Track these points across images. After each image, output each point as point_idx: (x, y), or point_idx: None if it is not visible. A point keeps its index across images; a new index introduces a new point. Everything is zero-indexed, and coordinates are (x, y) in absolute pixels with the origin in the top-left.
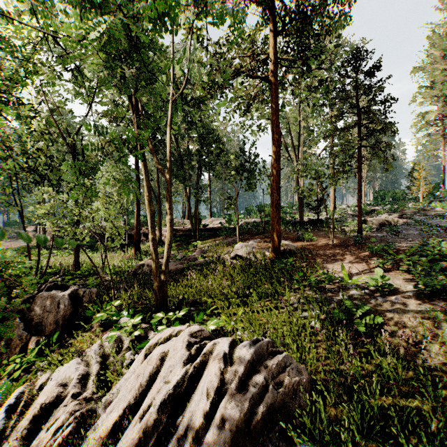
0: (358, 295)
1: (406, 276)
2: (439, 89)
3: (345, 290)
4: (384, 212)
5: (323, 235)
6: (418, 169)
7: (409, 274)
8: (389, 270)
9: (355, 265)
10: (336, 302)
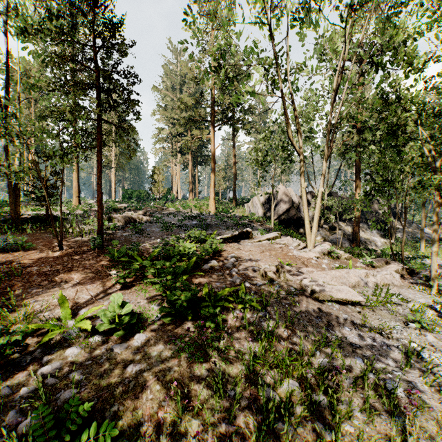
0: (81, 352)
1: (152, 290)
2: (170, 113)
3: (57, 350)
4: (131, 209)
5: (50, 237)
6: (158, 173)
7: (154, 284)
8: (132, 284)
9: (88, 285)
10: (25, 399)
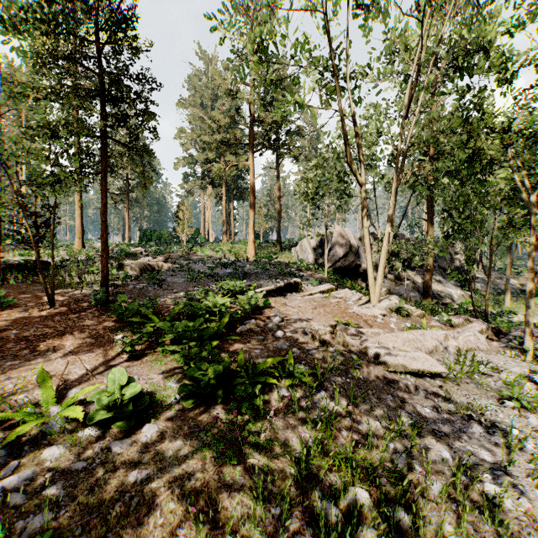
0: (65, 453)
1: (170, 361)
2: (199, 136)
3: (30, 452)
4: (149, 255)
5: (39, 290)
6: (183, 209)
7: (174, 353)
8: (144, 353)
9: (83, 355)
10: None
